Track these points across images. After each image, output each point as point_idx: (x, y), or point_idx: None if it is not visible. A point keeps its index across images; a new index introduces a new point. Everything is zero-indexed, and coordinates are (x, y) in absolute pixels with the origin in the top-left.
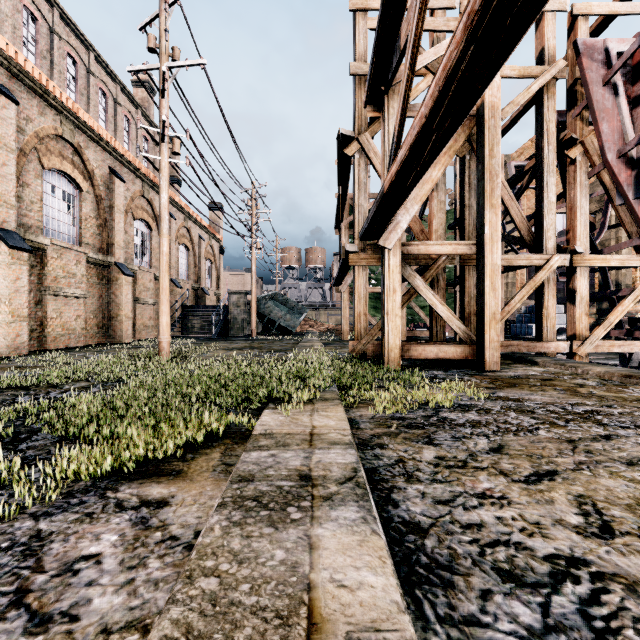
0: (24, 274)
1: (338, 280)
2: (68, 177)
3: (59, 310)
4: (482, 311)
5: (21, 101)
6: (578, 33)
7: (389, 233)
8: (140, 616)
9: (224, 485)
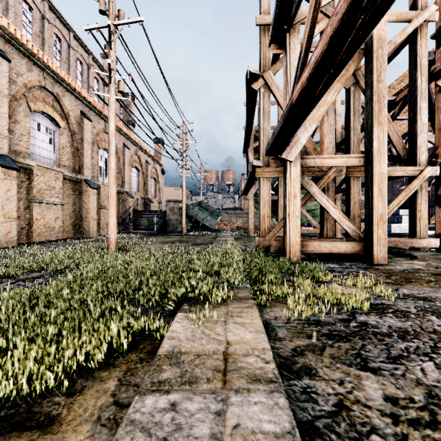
0: (14, 187)
1: (245, 191)
2: (50, 117)
3: (42, 213)
4: (371, 213)
5: (13, 60)
6: None
7: (291, 148)
8: None
9: None
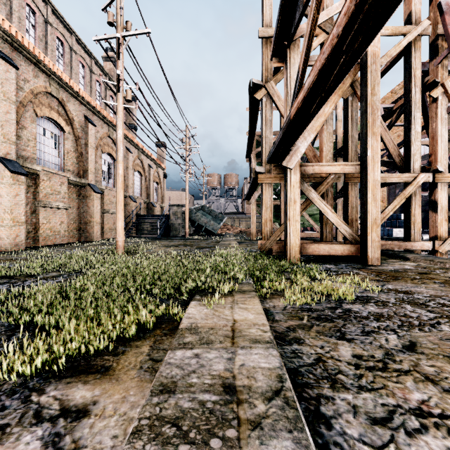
0: (22, 191)
1: (248, 195)
2: (55, 122)
3: (48, 217)
4: (365, 217)
5: (20, 67)
6: None
7: (291, 156)
8: None
9: (148, 388)
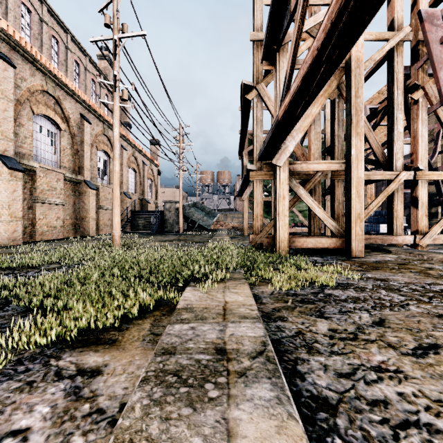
0: (19, 187)
1: (240, 192)
2: (51, 120)
3: (45, 213)
4: (350, 212)
5: (18, 66)
6: (420, 6)
7: (280, 154)
8: None
9: (151, 354)
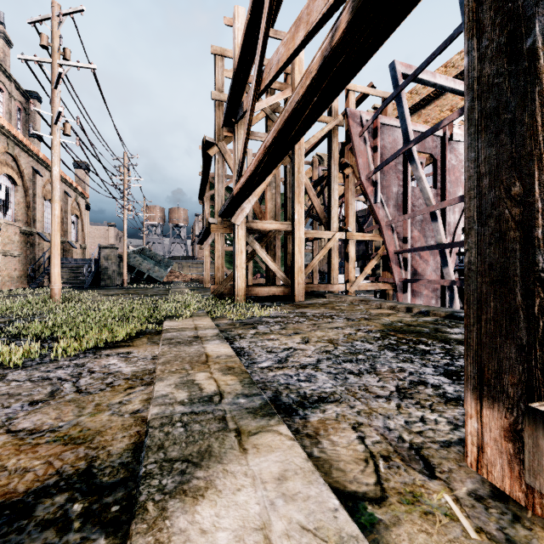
0: None
1: (201, 240)
2: None
3: None
4: (294, 265)
5: None
6: (350, 100)
7: (238, 215)
8: (145, 369)
9: (156, 346)
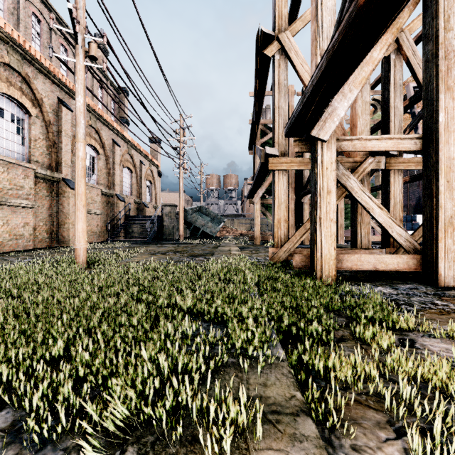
0: None
1: (252, 192)
2: (17, 102)
3: (6, 218)
4: (435, 215)
5: None
6: None
7: (324, 122)
8: None
9: None
